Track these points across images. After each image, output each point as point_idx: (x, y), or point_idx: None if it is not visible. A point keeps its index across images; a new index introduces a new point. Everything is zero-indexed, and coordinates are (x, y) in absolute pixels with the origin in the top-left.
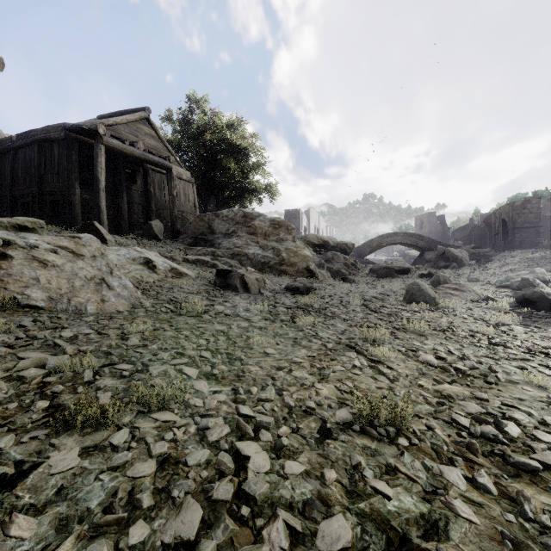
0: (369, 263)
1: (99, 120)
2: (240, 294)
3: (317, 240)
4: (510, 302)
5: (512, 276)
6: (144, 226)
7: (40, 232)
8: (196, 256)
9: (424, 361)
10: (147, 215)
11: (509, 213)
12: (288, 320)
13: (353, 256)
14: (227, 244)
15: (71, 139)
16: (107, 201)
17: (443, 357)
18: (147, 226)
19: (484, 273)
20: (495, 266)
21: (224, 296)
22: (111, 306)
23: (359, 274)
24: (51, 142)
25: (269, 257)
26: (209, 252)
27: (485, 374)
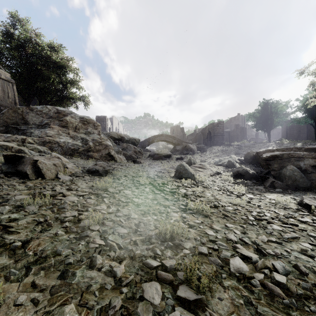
0: (148, 151)
1: None
2: (29, 181)
3: (117, 136)
4: (229, 175)
5: (222, 159)
6: None
7: None
8: None
9: (237, 271)
10: None
11: (212, 128)
12: (72, 219)
13: (139, 146)
14: (39, 133)
15: None
16: None
17: (248, 256)
18: None
19: (205, 157)
20: (208, 153)
21: (1, 186)
22: None
23: (143, 157)
24: None
25: (79, 145)
26: (19, 139)
27: (310, 287)
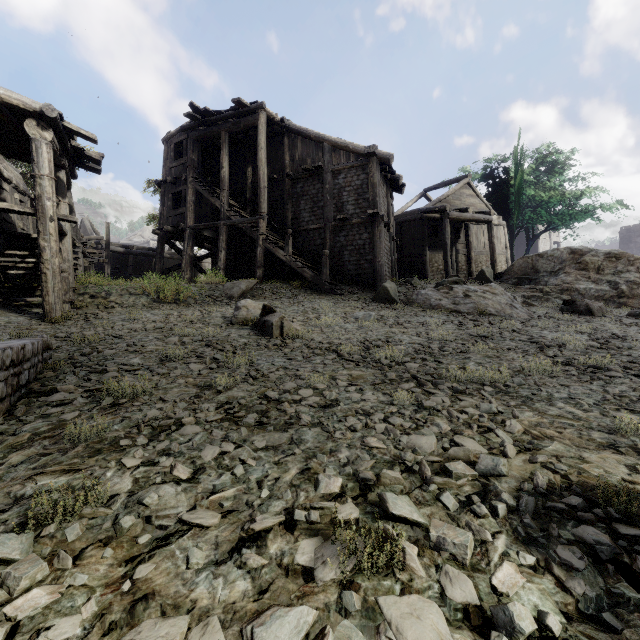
0: None
1: (437, 198)
2: (586, 316)
3: None
4: None
5: None
6: (465, 272)
7: (461, 284)
8: (530, 293)
9: None
10: (468, 262)
11: None
12: (633, 325)
13: None
14: (554, 281)
15: (424, 218)
16: (442, 256)
17: None
18: (480, 273)
19: None
20: None
21: (575, 316)
22: (521, 315)
23: None
24: (408, 222)
25: (604, 291)
26: (537, 289)
27: None
